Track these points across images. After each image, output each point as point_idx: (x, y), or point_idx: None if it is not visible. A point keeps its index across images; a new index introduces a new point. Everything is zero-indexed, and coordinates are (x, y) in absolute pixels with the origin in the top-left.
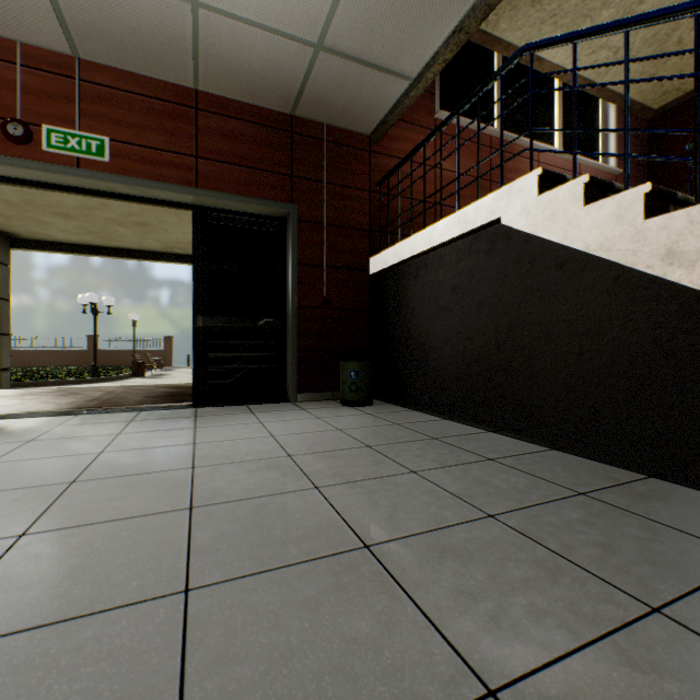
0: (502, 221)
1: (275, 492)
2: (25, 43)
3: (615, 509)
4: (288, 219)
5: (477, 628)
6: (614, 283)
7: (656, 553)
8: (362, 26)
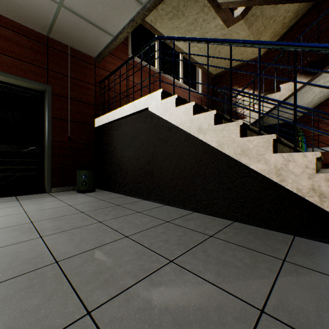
0: (149, 109)
1: (12, 243)
2: None
3: (176, 226)
4: (45, 92)
5: (96, 286)
6: (185, 138)
7: (182, 240)
8: (85, 2)
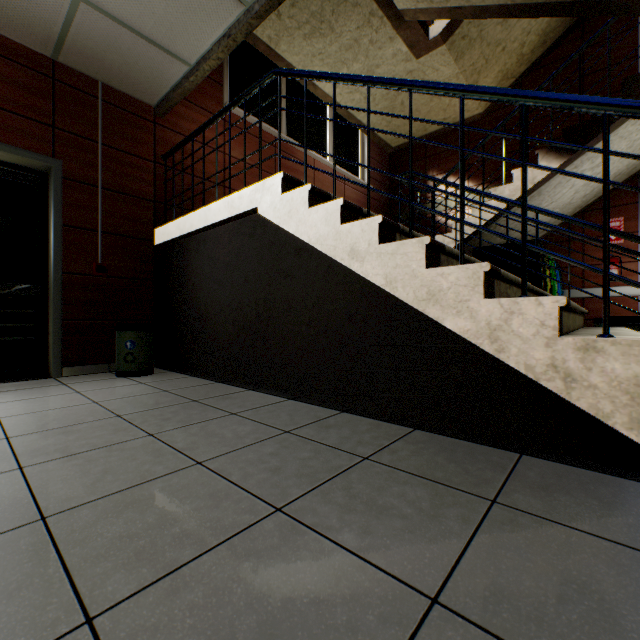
0: (258, 211)
1: None
2: None
3: (303, 439)
4: (50, 174)
5: (115, 566)
6: (328, 270)
7: (308, 467)
8: None
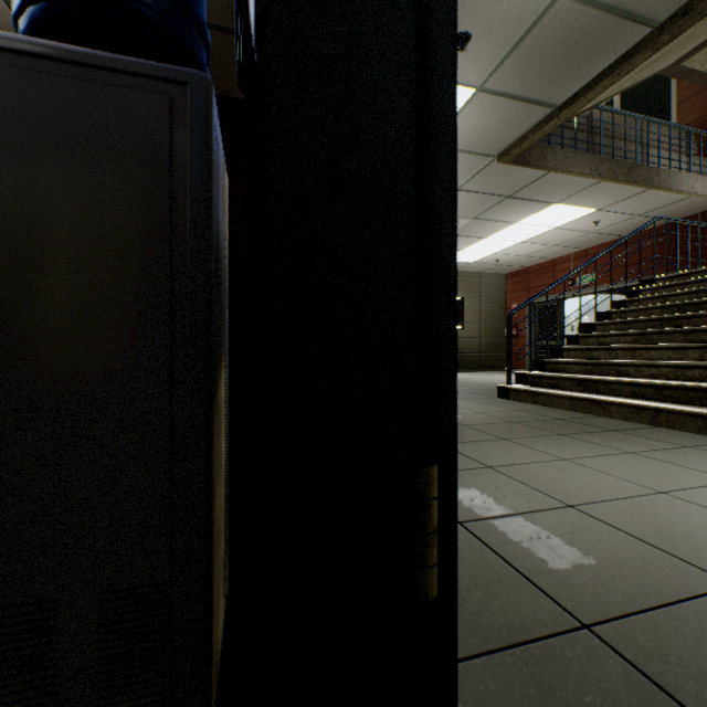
0: None
1: None
2: (572, 253)
3: None
4: None
5: None
6: None
7: None
8: (640, 208)
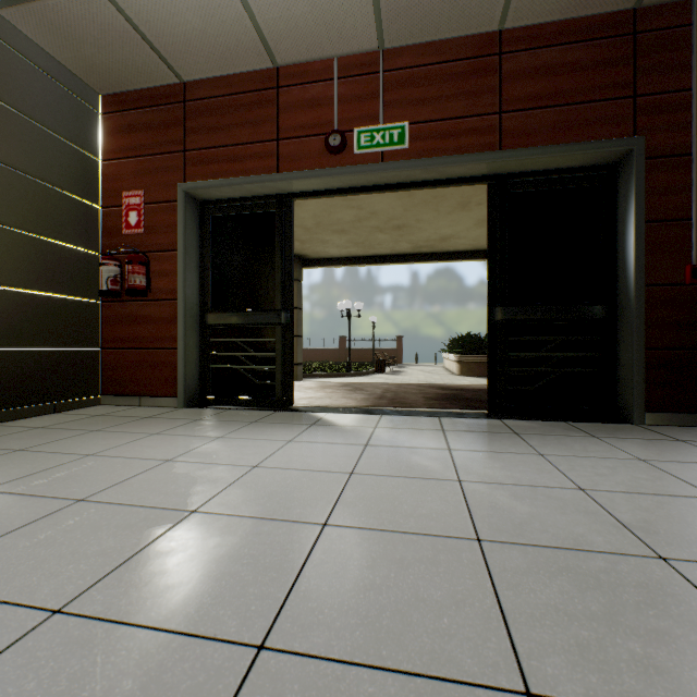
0: None
1: None
2: (341, 56)
3: None
4: (622, 162)
5: None
6: None
7: None
8: None
